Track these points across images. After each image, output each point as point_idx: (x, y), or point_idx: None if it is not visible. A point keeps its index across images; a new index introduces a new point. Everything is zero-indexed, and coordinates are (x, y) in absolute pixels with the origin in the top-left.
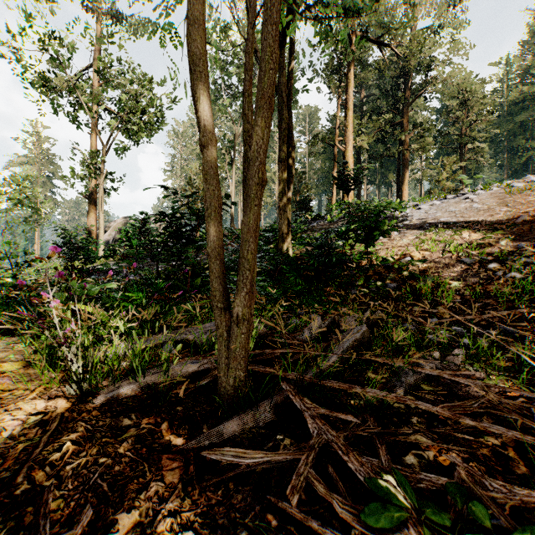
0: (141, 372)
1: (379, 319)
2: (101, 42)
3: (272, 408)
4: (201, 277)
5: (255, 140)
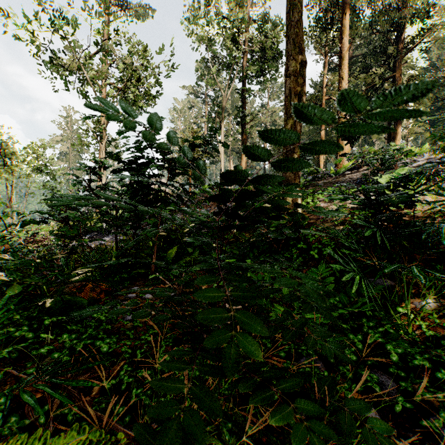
0: None
1: None
2: (99, 15)
3: None
4: (176, 245)
5: None
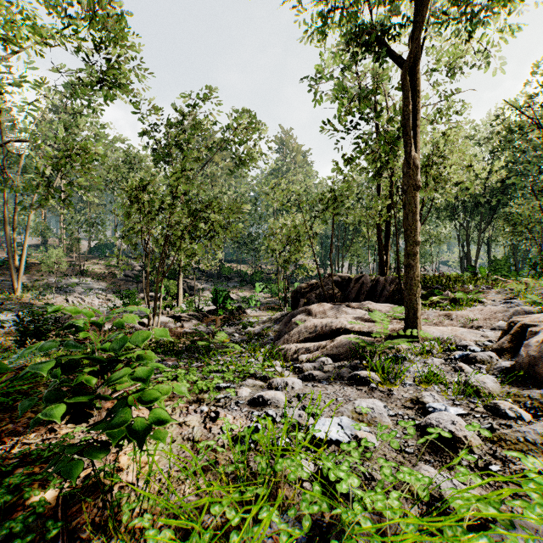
0: None
1: None
2: None
3: None
4: None
5: None
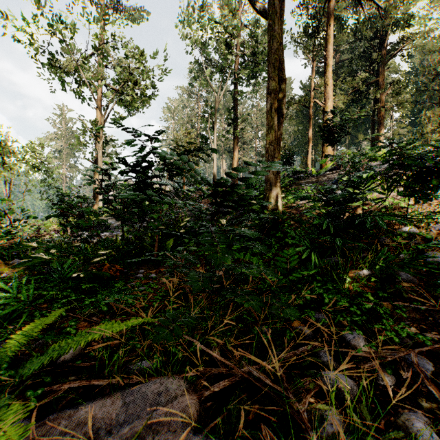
0: None
1: None
2: (97, 20)
3: None
4: (174, 237)
5: None
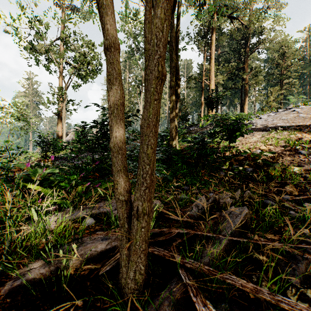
0: (60, 246)
1: (248, 197)
2: (63, 22)
3: (172, 309)
4: None
5: (155, 32)
